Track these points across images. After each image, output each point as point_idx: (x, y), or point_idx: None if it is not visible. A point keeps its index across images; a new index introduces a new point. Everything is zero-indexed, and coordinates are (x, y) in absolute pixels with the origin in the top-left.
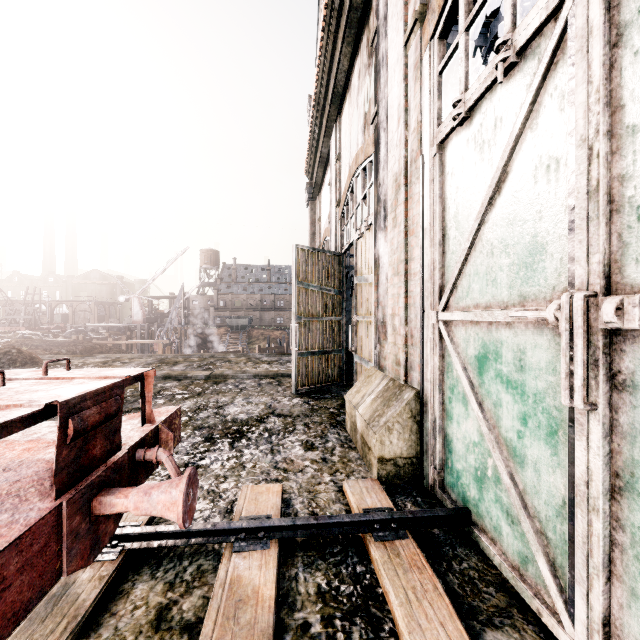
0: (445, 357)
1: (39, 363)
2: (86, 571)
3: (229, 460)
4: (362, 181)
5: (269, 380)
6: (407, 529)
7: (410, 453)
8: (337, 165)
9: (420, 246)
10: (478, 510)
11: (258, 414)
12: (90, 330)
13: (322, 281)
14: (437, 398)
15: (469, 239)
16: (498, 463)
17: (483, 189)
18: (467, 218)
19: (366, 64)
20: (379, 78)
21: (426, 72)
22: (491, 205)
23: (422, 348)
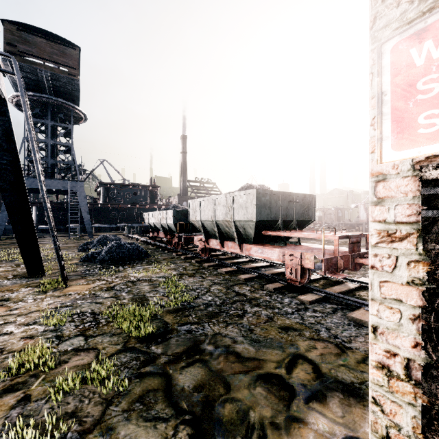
0: None
1: (316, 239)
2: (350, 284)
3: None
4: None
5: None
6: None
7: None
8: None
9: None
10: None
11: None
12: (334, 225)
13: None
14: None
15: None
16: None
17: None
18: None
19: None
20: None
21: None
22: None
23: None
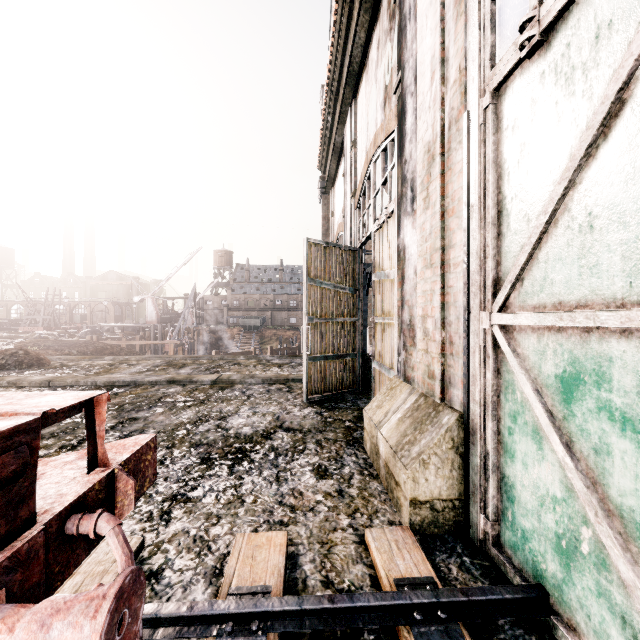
0: (502, 373)
1: (46, 365)
2: None
3: (226, 491)
4: (382, 164)
5: (279, 386)
6: (460, 620)
7: (451, 494)
8: (352, 152)
9: (464, 228)
10: (562, 595)
11: (264, 428)
12: (106, 330)
13: (336, 278)
14: (490, 426)
15: (547, 210)
16: (607, 542)
17: (572, 136)
18: (541, 183)
19: (387, 29)
20: (405, 35)
21: (473, 2)
22: (588, 156)
23: (467, 359)
